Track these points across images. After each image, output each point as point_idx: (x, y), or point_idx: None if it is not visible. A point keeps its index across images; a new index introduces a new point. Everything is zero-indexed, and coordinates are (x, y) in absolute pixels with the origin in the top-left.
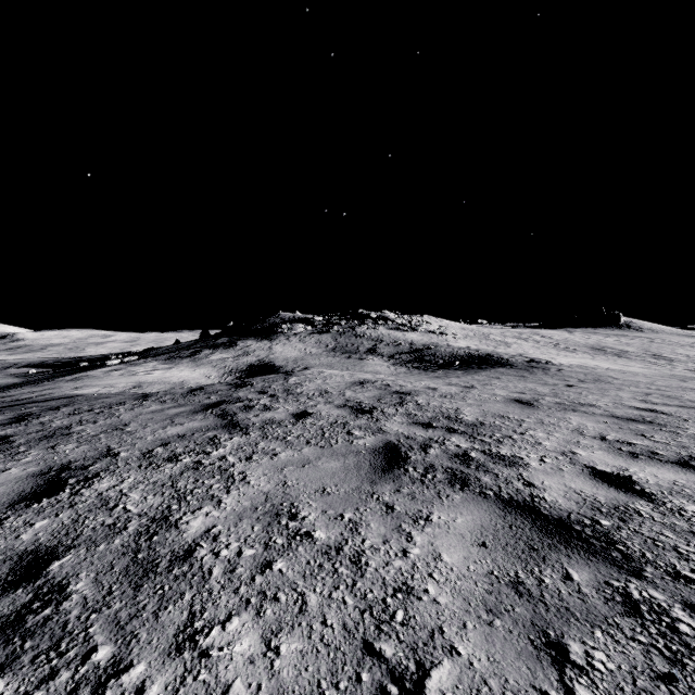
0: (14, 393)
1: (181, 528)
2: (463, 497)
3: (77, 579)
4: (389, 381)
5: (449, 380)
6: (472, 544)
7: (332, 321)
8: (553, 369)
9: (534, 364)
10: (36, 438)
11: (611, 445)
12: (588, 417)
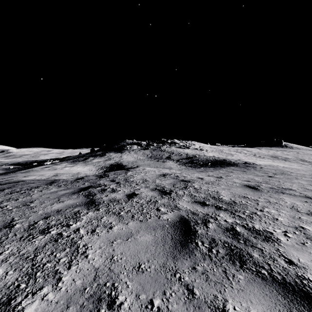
0: None
1: None
2: (245, 278)
3: None
4: (178, 174)
5: (208, 173)
6: None
7: (150, 144)
8: (258, 167)
9: (248, 164)
10: None
11: None
12: (293, 198)
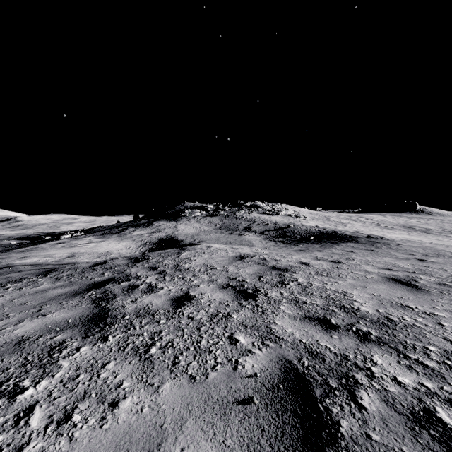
0: None
1: None
2: None
3: None
4: (265, 255)
5: (314, 254)
6: None
7: (220, 208)
8: (392, 244)
9: (374, 239)
10: None
11: None
12: None
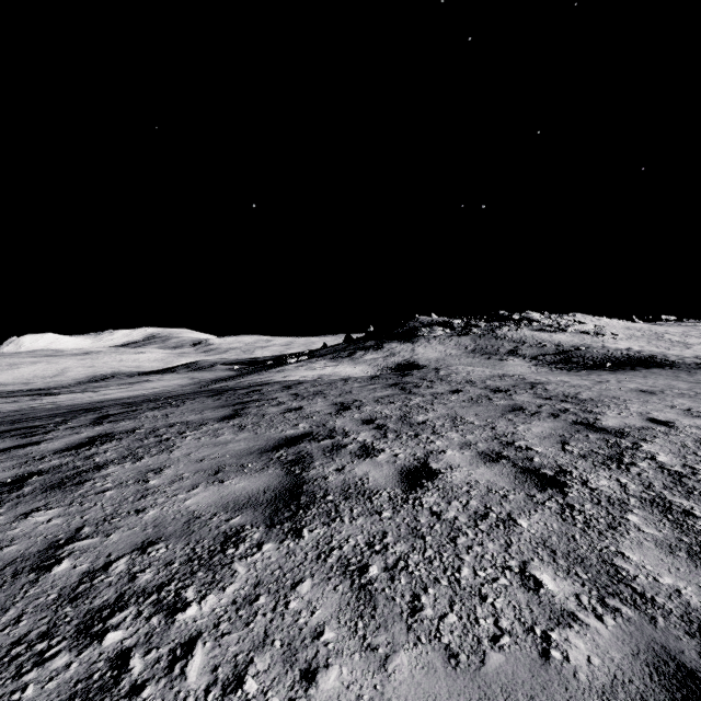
0: (251, 379)
1: (415, 418)
2: (552, 420)
3: (388, 424)
4: (525, 376)
5: (586, 377)
6: (548, 429)
7: (471, 324)
8: None
9: None
10: (311, 394)
11: (687, 412)
12: (696, 401)
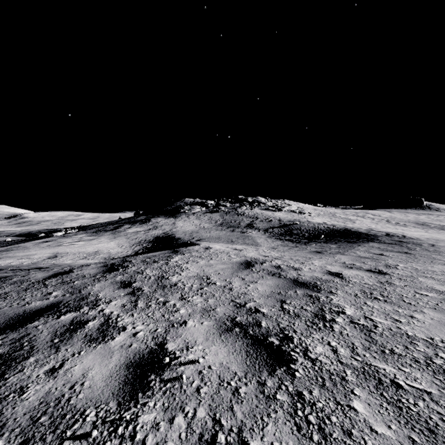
0: None
1: None
2: None
3: None
4: (278, 261)
5: (338, 258)
6: None
7: (220, 204)
8: (425, 244)
9: (397, 238)
10: None
11: None
12: None
